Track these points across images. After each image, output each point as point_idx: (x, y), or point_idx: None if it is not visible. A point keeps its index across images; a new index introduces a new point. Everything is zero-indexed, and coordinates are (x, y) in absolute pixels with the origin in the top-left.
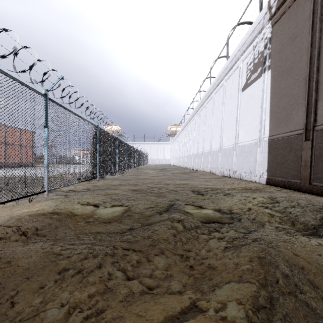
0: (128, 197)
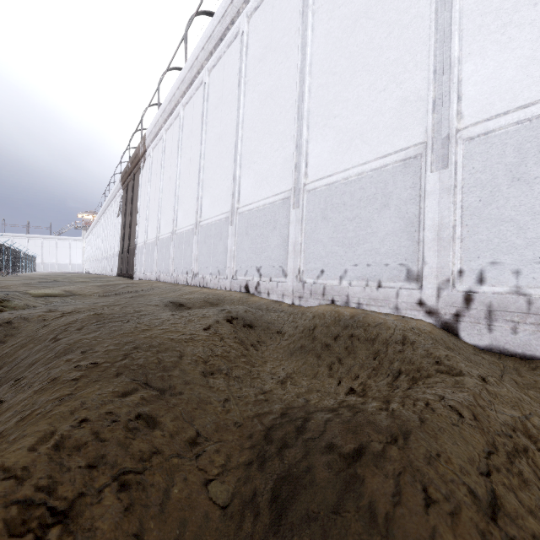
0: (21, 279)
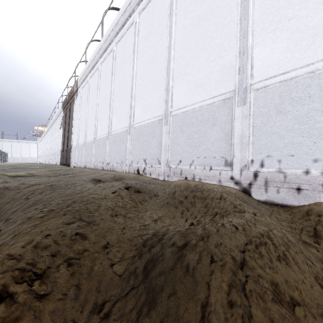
0: None
